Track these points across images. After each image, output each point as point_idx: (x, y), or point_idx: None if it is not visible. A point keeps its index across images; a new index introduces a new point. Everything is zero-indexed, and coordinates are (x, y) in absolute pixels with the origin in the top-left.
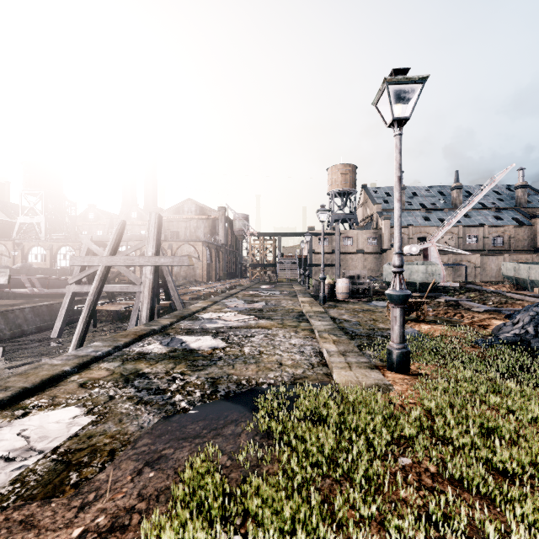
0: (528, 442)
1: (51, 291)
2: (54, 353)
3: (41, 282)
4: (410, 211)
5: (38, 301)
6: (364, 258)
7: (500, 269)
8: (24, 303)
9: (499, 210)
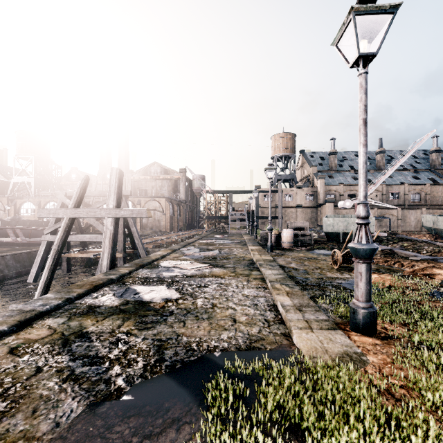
0: None
1: (33, 240)
2: (30, 296)
3: (24, 232)
4: (341, 172)
5: (21, 248)
6: (302, 212)
7: (418, 221)
8: (7, 251)
9: (417, 171)
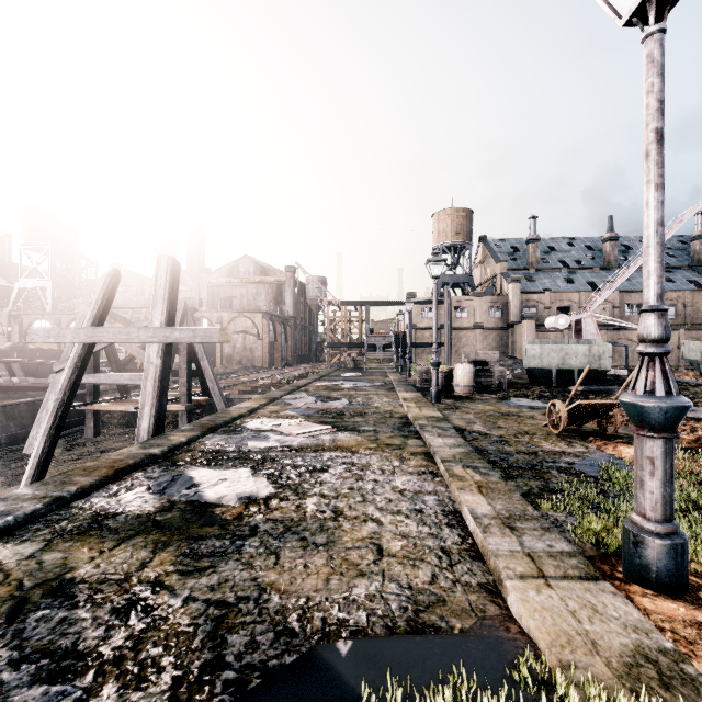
0: None
1: (41, 382)
2: None
3: (26, 369)
4: (547, 271)
5: (20, 395)
6: (483, 336)
7: (674, 350)
8: None
9: (670, 269)
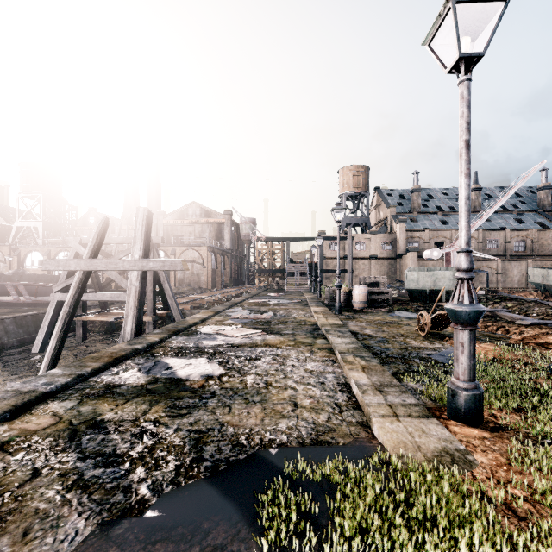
0: None
1: (40, 300)
2: (35, 370)
3: (29, 289)
4: (426, 214)
5: (25, 310)
6: (377, 264)
7: (523, 275)
8: (7, 313)
9: (521, 213)
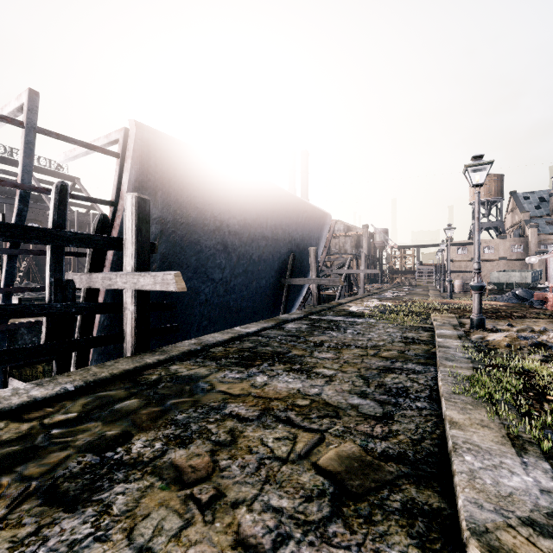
0: (457, 300)
1: None
2: None
3: None
4: None
5: None
6: (507, 265)
7: None
8: None
9: None
